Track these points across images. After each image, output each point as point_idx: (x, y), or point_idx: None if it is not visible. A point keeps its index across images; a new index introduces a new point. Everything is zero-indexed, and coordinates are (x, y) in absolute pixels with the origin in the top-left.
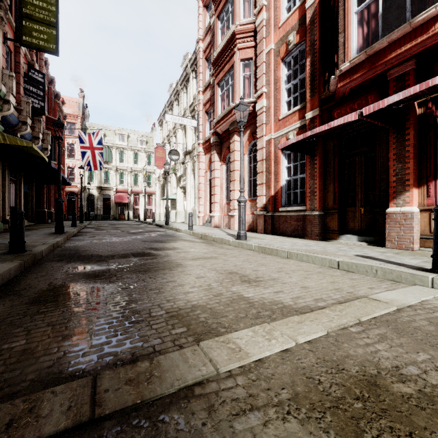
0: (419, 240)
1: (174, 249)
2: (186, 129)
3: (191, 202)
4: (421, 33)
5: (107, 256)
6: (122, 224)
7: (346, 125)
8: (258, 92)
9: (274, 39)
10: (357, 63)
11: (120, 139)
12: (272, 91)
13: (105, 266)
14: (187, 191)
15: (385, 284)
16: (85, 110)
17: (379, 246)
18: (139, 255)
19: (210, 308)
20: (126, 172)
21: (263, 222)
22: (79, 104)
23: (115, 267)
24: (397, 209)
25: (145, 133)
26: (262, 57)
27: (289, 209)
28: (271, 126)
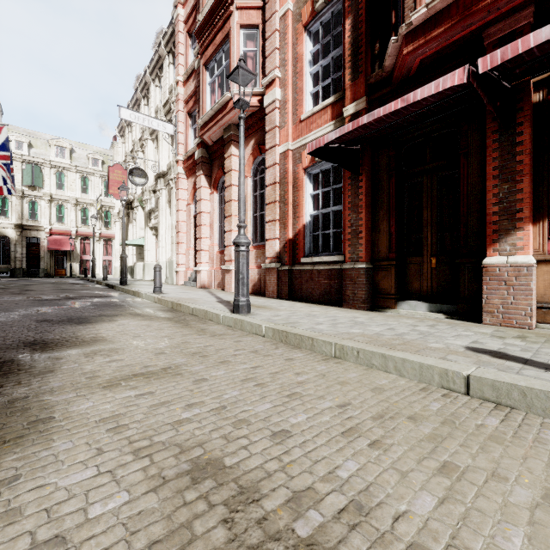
0: (536, 311)
1: (89, 343)
2: (158, 139)
3: (166, 249)
4: None
5: None
6: (47, 283)
7: (418, 118)
8: (268, 76)
9: None
10: (438, 10)
11: (57, 153)
12: (290, 76)
13: None
14: (159, 234)
15: None
16: None
17: (467, 321)
18: None
19: None
20: (69, 205)
21: (276, 281)
22: None
23: None
24: (503, 259)
25: (101, 149)
26: (274, 23)
27: (317, 260)
28: (288, 130)
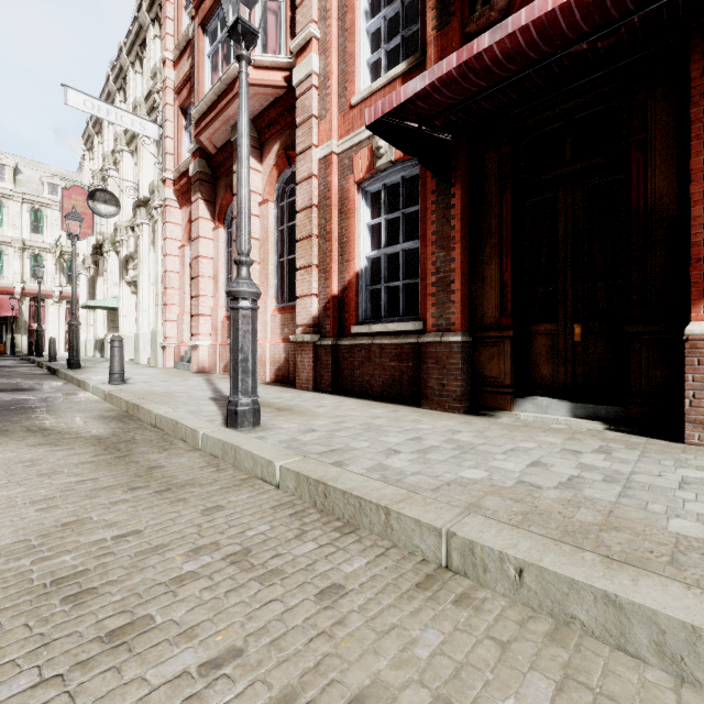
0: None
1: None
2: (138, 148)
3: (150, 314)
4: None
5: None
6: None
7: (566, 69)
8: (299, 34)
9: None
10: None
11: None
12: (335, 35)
13: None
14: (139, 291)
15: None
16: None
17: (649, 436)
18: None
19: None
20: (11, 249)
21: (313, 362)
22: None
23: None
24: None
25: (63, 171)
26: None
27: (378, 330)
28: (331, 121)
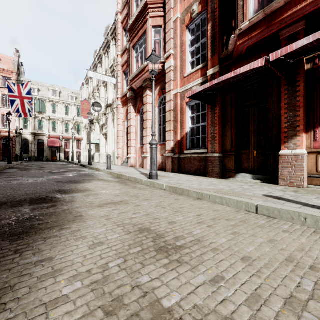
0: (307, 178)
1: (84, 191)
2: (107, 86)
3: (111, 146)
4: None
5: None
6: (50, 164)
7: (245, 78)
8: (167, 53)
9: (180, 9)
10: (255, 22)
11: (52, 94)
12: (179, 53)
13: None
14: (108, 137)
15: None
16: (20, 67)
17: (272, 184)
18: (38, 202)
19: None
20: (58, 122)
21: (171, 163)
22: (15, 62)
23: None
24: (289, 151)
25: (75, 91)
26: (170, 24)
27: (193, 152)
28: (177, 82)
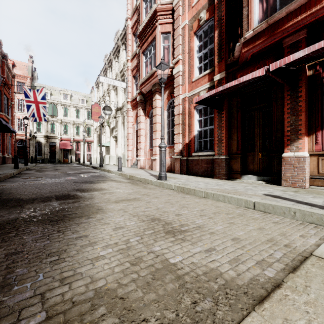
0: (309, 180)
1: (100, 190)
2: (117, 90)
3: (121, 148)
4: (315, 4)
5: (27, 200)
6: (63, 166)
7: (249, 84)
8: (175, 59)
9: (188, 16)
10: (259, 31)
11: (64, 97)
12: (187, 58)
13: (15, 214)
14: (118, 140)
15: (310, 228)
16: (34, 73)
17: (275, 185)
18: (63, 198)
19: (121, 297)
20: (70, 125)
21: (179, 165)
22: (28, 67)
23: (25, 216)
24: (292, 153)
25: (85, 94)
26: (178, 31)
27: (201, 154)
28: (186, 86)
